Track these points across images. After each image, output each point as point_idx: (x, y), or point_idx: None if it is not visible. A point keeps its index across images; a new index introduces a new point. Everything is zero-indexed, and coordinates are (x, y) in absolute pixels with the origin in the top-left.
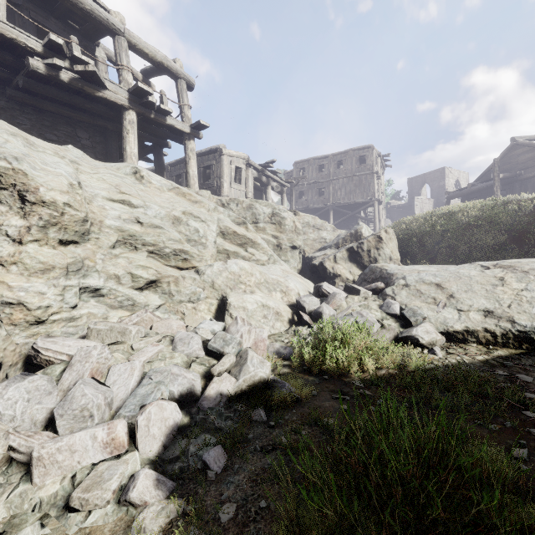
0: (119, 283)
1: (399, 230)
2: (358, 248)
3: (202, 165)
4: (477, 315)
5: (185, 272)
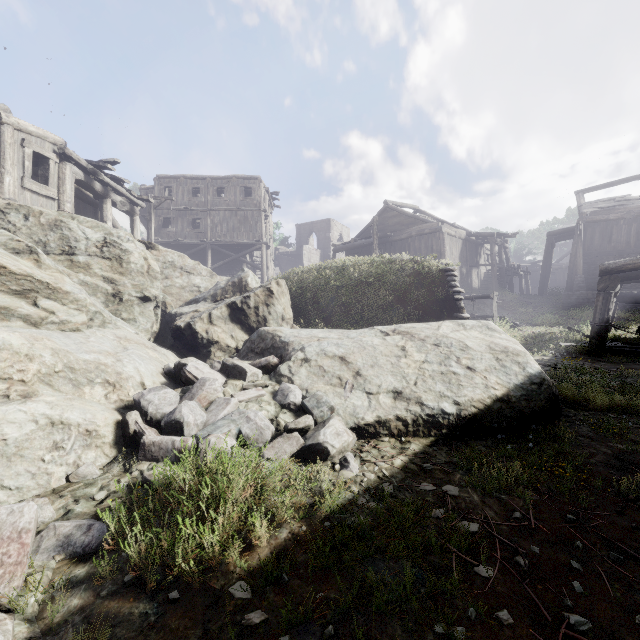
0: None
1: (292, 282)
2: (242, 304)
3: None
4: (387, 398)
5: None
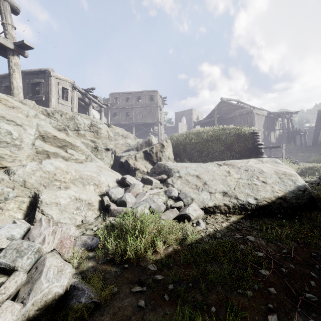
0: None
1: (173, 140)
2: (150, 151)
3: (32, 81)
4: (220, 195)
5: None
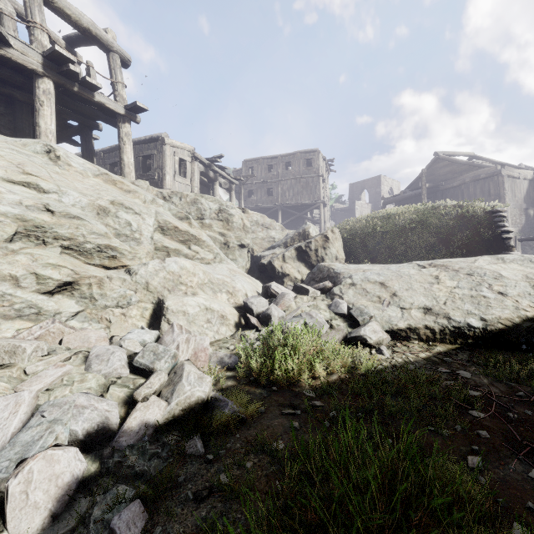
0: (18, 286)
1: (344, 230)
2: (306, 247)
3: (142, 153)
4: (418, 313)
5: (112, 272)
